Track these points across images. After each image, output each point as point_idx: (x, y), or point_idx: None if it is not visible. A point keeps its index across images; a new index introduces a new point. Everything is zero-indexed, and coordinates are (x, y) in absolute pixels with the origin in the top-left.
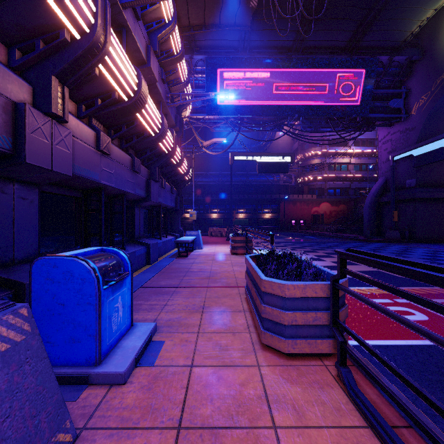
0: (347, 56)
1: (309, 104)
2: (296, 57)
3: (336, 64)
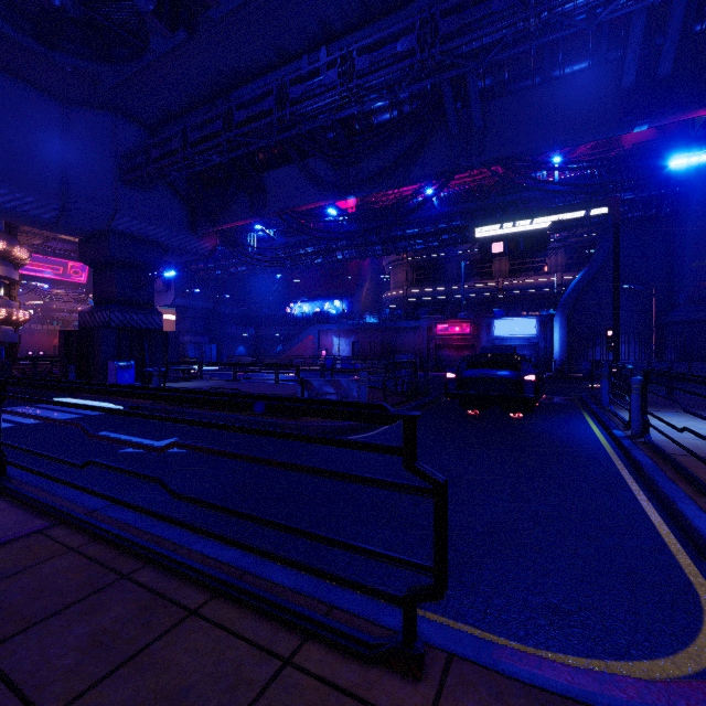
0: (77, 255)
1: (48, 277)
2: (38, 248)
3: (68, 258)
